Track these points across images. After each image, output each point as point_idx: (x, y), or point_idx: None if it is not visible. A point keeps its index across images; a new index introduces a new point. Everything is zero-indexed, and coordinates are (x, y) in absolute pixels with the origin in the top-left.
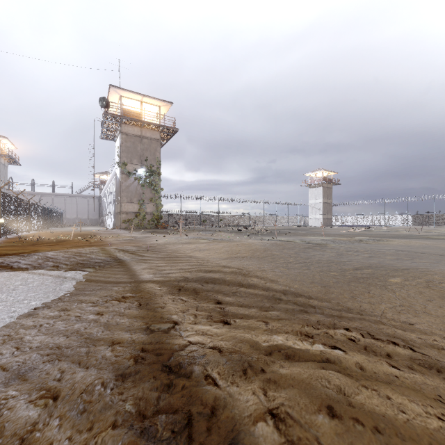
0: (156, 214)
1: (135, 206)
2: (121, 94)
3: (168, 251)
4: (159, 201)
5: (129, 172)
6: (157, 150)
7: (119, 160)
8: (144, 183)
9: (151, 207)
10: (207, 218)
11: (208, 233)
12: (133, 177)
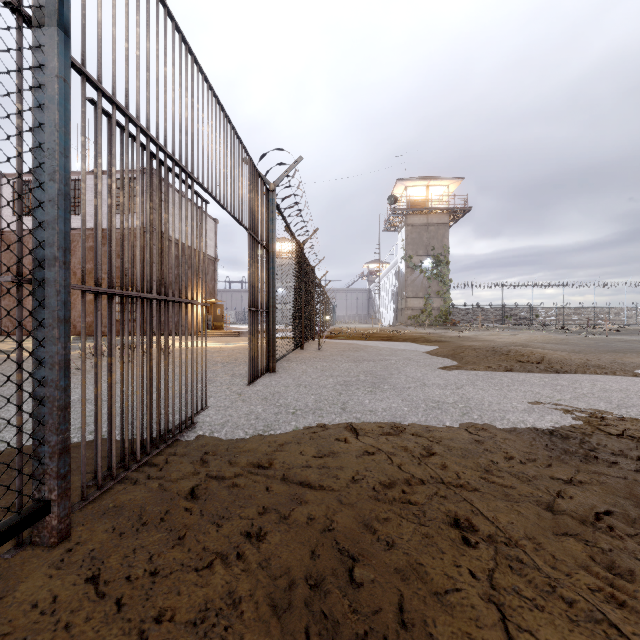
0: (444, 309)
1: (420, 301)
2: (406, 185)
3: (474, 338)
4: (447, 295)
5: (415, 265)
6: (445, 236)
7: (405, 254)
8: (431, 275)
9: (438, 302)
10: (513, 313)
11: (512, 331)
12: (418, 270)
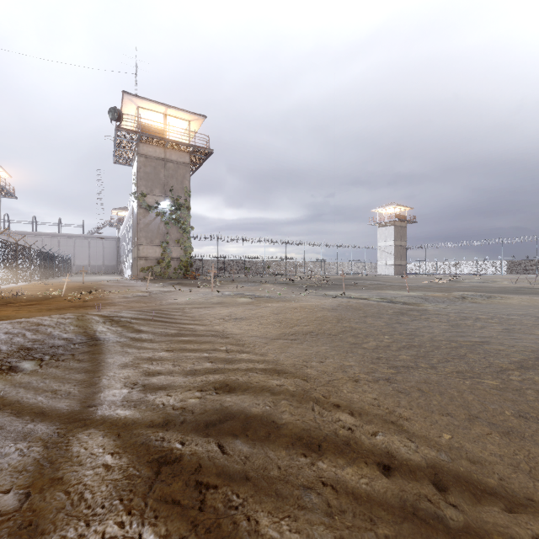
0: (185, 260)
1: (157, 249)
2: (138, 105)
3: (185, 320)
4: (188, 244)
5: (149, 205)
6: (186, 177)
7: (136, 191)
8: (169, 219)
9: (178, 251)
10: (251, 265)
11: (251, 286)
12: (154, 212)
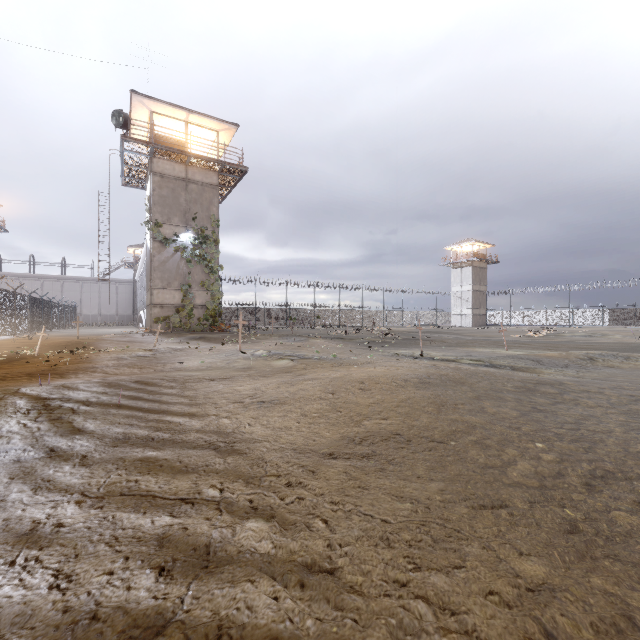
0: (212, 308)
1: (175, 294)
2: (152, 109)
3: (175, 406)
4: (216, 287)
5: (166, 237)
6: (213, 203)
7: (149, 219)
8: (192, 256)
9: (204, 296)
10: (297, 314)
11: (296, 342)
12: (172, 247)
